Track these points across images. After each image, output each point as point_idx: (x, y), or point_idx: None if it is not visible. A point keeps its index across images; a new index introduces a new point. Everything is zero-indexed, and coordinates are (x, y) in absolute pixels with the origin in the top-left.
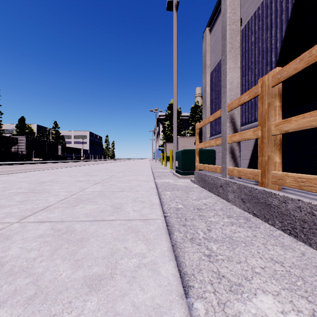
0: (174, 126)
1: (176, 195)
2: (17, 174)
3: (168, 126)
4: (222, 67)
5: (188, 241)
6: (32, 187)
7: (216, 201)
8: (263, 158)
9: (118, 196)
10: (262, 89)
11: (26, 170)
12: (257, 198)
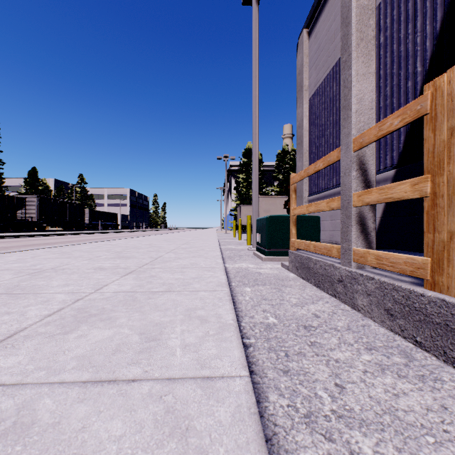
0: (253, 180)
1: (261, 296)
2: (9, 254)
3: (244, 181)
4: (341, 74)
5: (302, 426)
6: (14, 283)
7: (333, 309)
8: (437, 235)
9: (159, 304)
10: (434, 103)
11: (32, 246)
12: (424, 313)
